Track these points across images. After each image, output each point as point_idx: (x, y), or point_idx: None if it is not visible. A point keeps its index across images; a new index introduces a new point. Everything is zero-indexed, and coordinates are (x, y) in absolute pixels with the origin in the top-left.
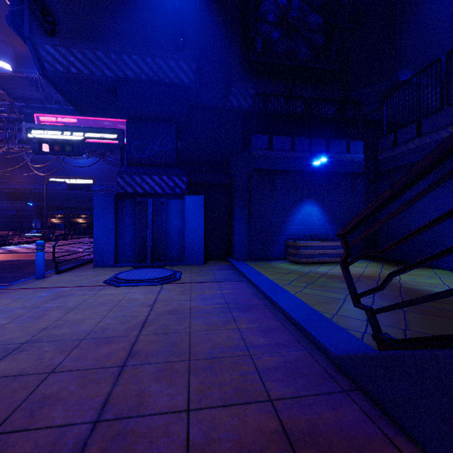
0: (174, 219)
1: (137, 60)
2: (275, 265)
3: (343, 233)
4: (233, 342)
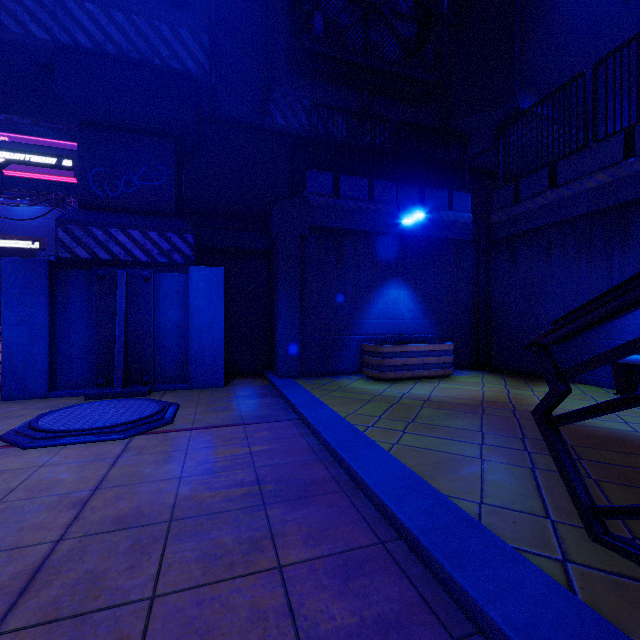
0: (170, 308)
1: (96, 14)
2: (345, 384)
3: (551, 342)
4: (265, 631)
